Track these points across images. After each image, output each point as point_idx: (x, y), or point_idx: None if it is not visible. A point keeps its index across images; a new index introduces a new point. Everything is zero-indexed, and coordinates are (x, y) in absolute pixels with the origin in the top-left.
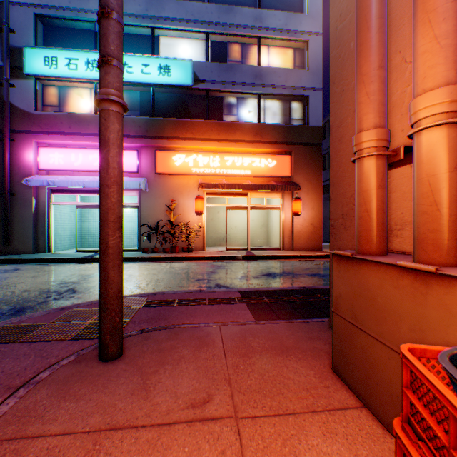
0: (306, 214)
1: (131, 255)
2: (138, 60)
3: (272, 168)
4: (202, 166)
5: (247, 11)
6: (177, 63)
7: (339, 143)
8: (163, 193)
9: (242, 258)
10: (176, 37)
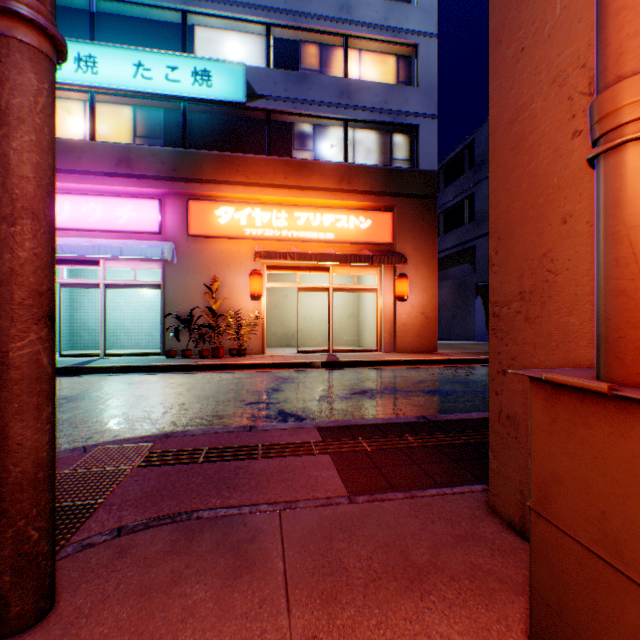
0: (415, 299)
1: (148, 361)
2: (161, 59)
3: (365, 230)
4: (260, 225)
5: None
6: (222, 68)
7: (513, 155)
8: (201, 265)
9: (321, 364)
10: (220, 29)
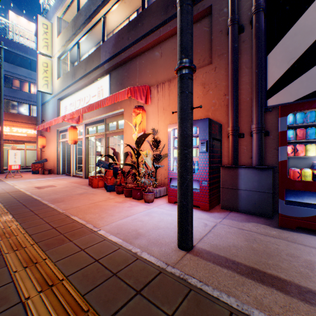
0: None
1: None
2: None
3: None
4: None
5: (25, 70)
6: None
7: None
8: None
9: (22, 169)
10: None
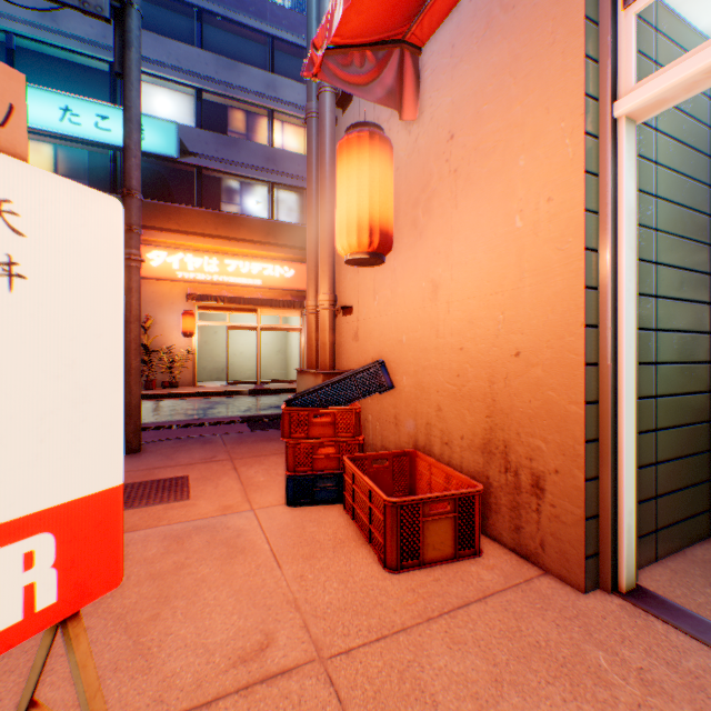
0: None
1: None
2: (91, 107)
3: (290, 278)
4: (193, 269)
5: (257, 72)
6: (155, 124)
7: None
8: None
9: (249, 392)
10: (152, 83)
